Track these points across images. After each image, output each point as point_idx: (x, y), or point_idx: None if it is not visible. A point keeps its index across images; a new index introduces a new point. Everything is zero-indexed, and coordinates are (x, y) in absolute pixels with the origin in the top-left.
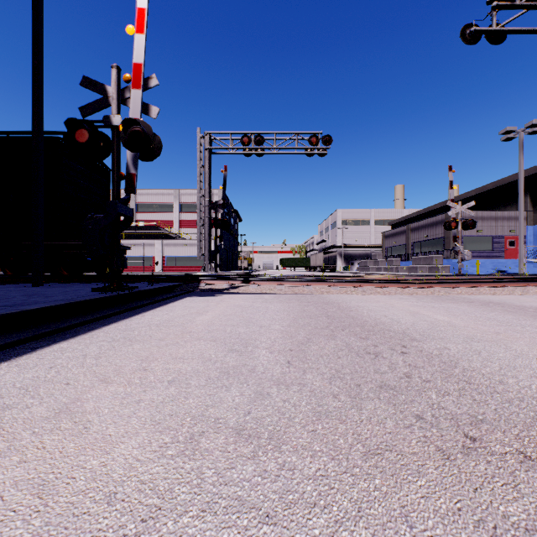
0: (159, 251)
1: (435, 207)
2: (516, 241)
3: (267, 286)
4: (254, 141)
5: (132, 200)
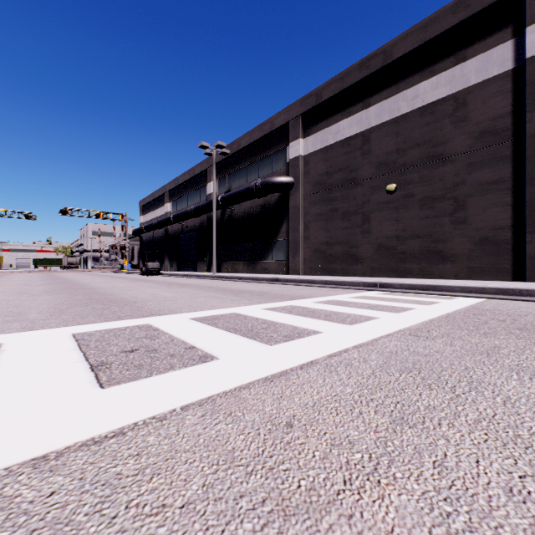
0: None
1: None
2: None
3: None
4: None
5: None
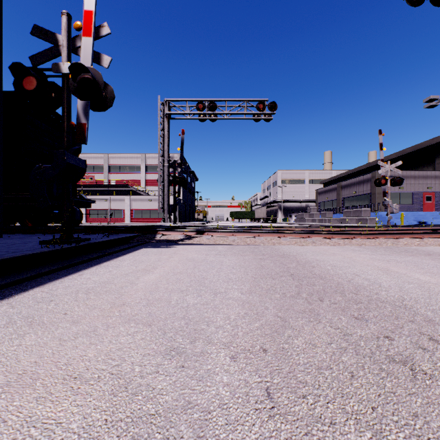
0: (128, 205)
1: (361, 168)
2: (432, 196)
3: (220, 237)
4: (208, 107)
5: (105, 163)
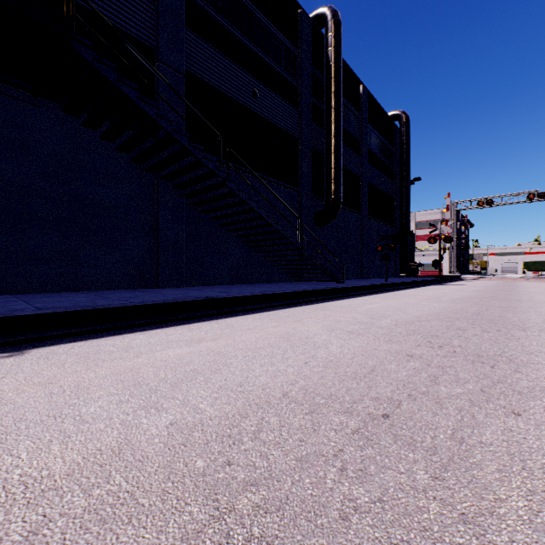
0: None
1: None
2: None
3: (491, 279)
4: (486, 203)
5: None
